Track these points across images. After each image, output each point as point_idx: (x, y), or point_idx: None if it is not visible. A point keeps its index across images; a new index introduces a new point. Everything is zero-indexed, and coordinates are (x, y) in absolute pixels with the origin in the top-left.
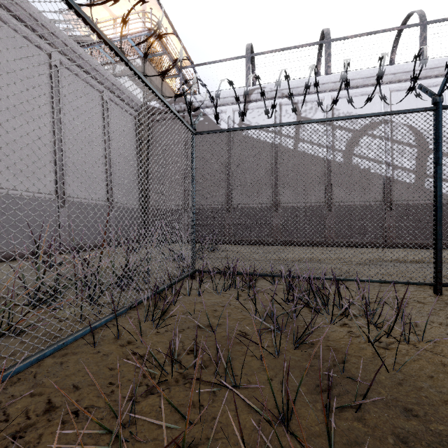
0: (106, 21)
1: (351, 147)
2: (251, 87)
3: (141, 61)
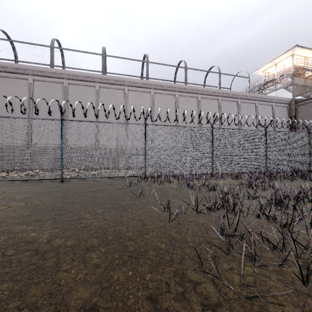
0: (271, 66)
1: None
2: None
3: (291, 79)
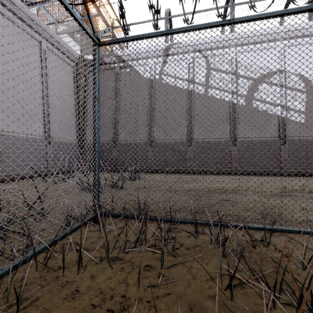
0: None
1: (302, 50)
2: (169, 43)
3: None
